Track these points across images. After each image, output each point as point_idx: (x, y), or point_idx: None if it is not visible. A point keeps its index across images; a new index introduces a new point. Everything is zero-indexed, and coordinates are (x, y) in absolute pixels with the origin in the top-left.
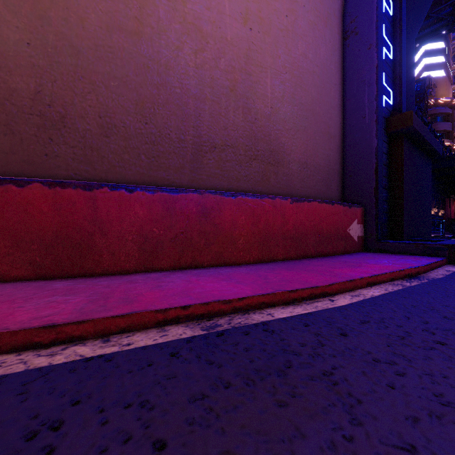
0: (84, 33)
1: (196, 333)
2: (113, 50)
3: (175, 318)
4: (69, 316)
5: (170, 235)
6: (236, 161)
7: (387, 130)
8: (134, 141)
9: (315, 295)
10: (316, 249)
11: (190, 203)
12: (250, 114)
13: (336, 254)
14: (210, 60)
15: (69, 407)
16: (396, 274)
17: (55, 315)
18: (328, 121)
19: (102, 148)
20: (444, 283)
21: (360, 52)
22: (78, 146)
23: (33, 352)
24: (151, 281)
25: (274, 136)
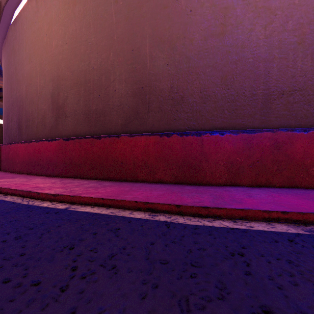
0: (192, 47)
1: (300, 231)
2: (208, 50)
3: (276, 218)
4: (210, 204)
5: (248, 162)
6: (304, 101)
7: None
8: (220, 103)
9: None
10: None
11: (264, 139)
12: None
13: None
14: (277, 27)
15: (241, 248)
16: None
17: (203, 202)
18: None
19: (201, 111)
20: None
21: None
22: (189, 112)
23: (199, 218)
24: (241, 192)
25: None
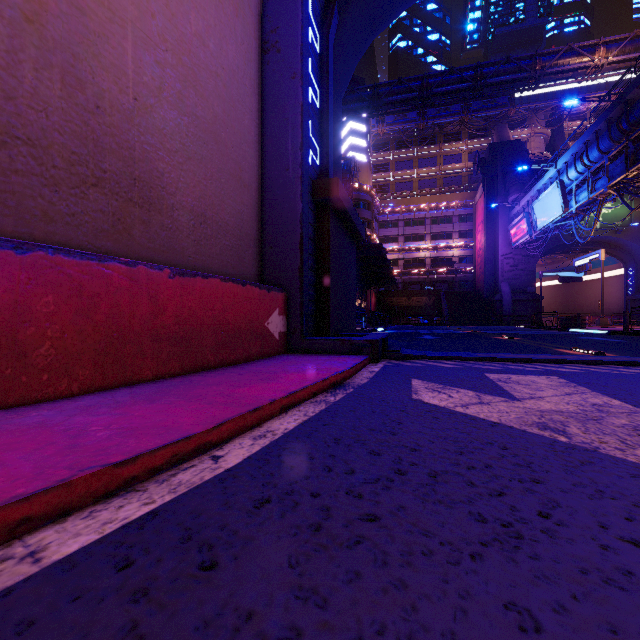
0: None
1: None
2: None
3: None
4: None
5: None
6: (43, 177)
7: (314, 196)
8: None
9: (184, 455)
10: (218, 354)
11: None
12: (84, 91)
13: (250, 360)
14: None
15: None
16: (320, 386)
17: None
18: (240, 160)
19: None
20: (369, 390)
21: (282, 79)
22: None
23: None
24: None
25: (142, 154)
